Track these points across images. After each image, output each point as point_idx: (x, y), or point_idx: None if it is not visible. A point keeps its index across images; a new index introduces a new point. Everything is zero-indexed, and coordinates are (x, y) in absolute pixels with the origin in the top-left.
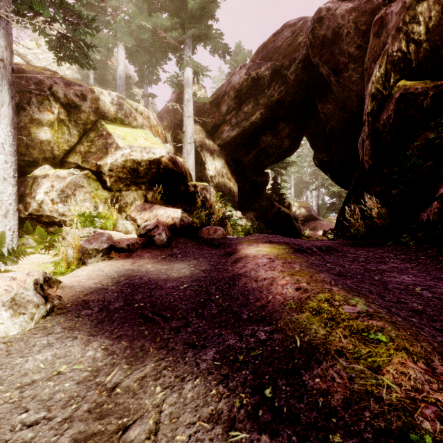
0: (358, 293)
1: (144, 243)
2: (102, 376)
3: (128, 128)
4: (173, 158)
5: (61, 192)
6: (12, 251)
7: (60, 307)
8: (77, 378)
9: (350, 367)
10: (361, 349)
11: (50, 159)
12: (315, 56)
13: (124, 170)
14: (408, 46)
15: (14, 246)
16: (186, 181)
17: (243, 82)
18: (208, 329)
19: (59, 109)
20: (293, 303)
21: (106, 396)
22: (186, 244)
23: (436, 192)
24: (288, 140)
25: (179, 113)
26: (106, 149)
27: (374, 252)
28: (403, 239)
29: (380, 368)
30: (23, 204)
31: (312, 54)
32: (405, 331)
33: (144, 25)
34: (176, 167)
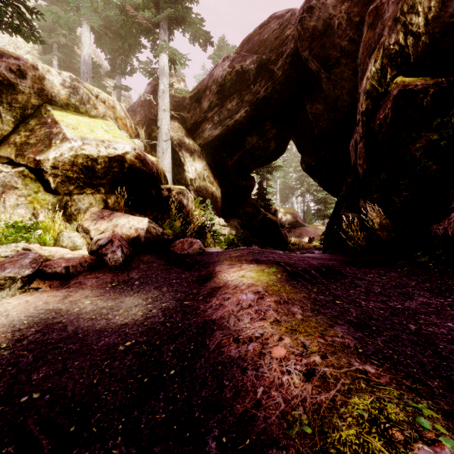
0: (412, 380)
1: (91, 264)
2: None
3: (84, 117)
4: (141, 156)
5: None
6: None
7: None
8: None
9: None
10: None
11: None
12: (304, 50)
13: (74, 168)
14: (405, 39)
15: None
16: (158, 183)
17: (227, 75)
18: None
19: None
20: (304, 419)
21: None
22: (151, 264)
23: (450, 200)
24: (275, 142)
25: (155, 107)
26: (50, 140)
27: (387, 276)
28: (420, 259)
29: None
30: None
31: (301, 47)
32: None
33: None
34: (146, 166)
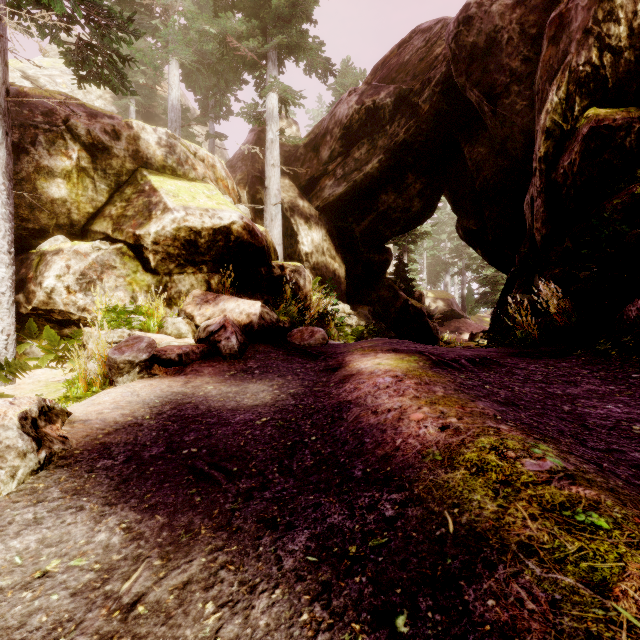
0: (542, 436)
1: (204, 352)
2: (116, 580)
3: (182, 181)
4: (249, 226)
5: (82, 276)
6: (6, 364)
7: (63, 455)
8: (74, 584)
9: (550, 580)
10: (566, 544)
11: (66, 227)
12: (460, 75)
13: (175, 243)
14: (601, 57)
15: (10, 356)
16: (269, 259)
17: (354, 114)
18: (298, 495)
19: (80, 152)
20: (437, 452)
21: (118, 621)
22: (268, 354)
23: None
24: (419, 200)
25: (259, 160)
26: (150, 211)
27: (556, 366)
28: (600, 347)
29: (607, 585)
30: (25, 294)
31: (456, 72)
32: (637, 508)
33: (207, 31)
34: (254, 238)
